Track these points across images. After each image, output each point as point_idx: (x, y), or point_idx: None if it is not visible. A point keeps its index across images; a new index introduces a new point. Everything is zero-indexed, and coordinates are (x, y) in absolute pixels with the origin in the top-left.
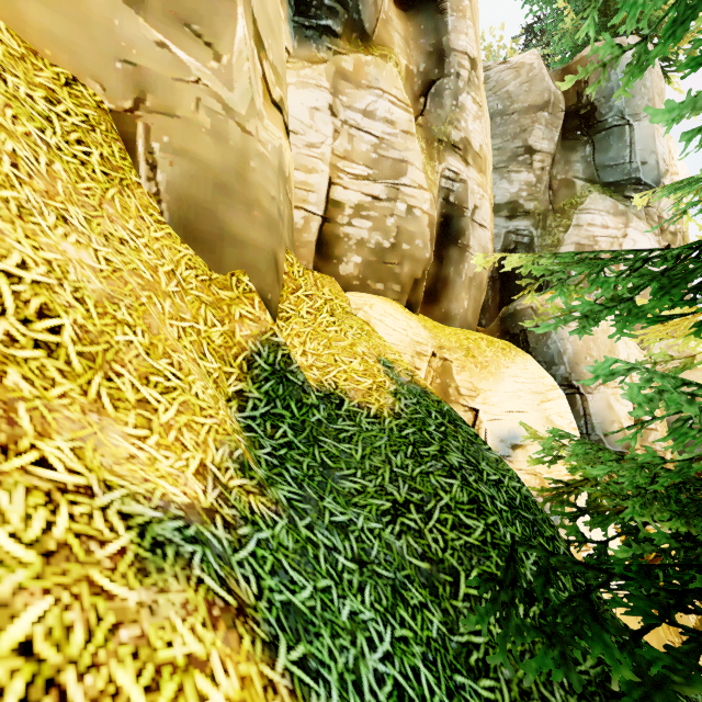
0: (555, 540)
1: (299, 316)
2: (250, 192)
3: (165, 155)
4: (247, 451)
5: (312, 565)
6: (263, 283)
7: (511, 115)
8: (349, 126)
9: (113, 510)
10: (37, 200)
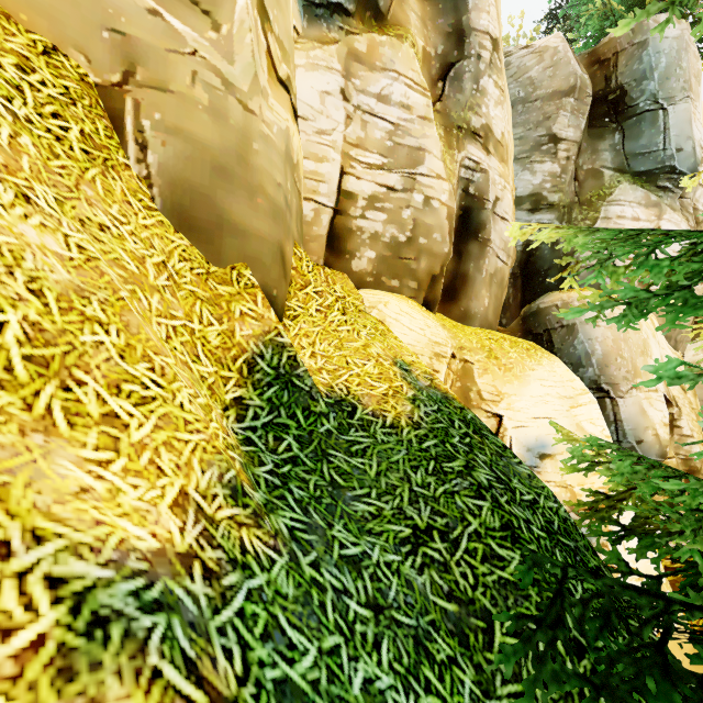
0: (601, 571)
1: (308, 314)
2: (253, 177)
3: (156, 133)
4: (242, 470)
5: (316, 617)
6: (268, 278)
7: (534, 102)
8: (362, 112)
9: (37, 575)
10: None
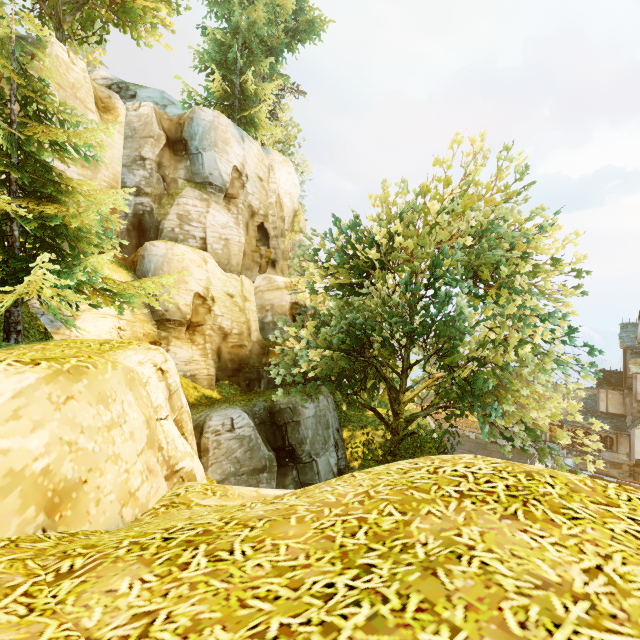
0: None
1: None
2: None
3: None
4: None
5: None
6: None
7: (137, 138)
8: None
9: None
10: None
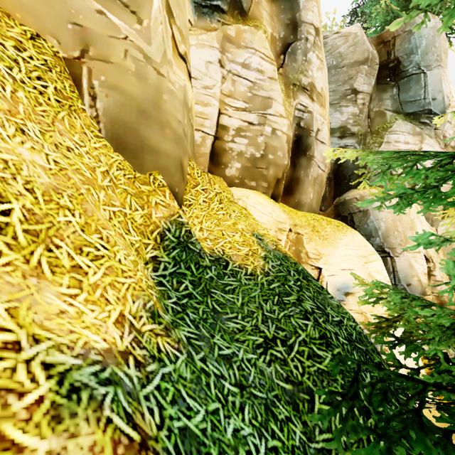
0: (382, 365)
1: (198, 204)
2: (163, 116)
3: (102, 89)
4: (157, 302)
5: (204, 391)
6: (172, 180)
7: (342, 68)
8: (232, 74)
9: (37, 361)
10: (0, 116)
